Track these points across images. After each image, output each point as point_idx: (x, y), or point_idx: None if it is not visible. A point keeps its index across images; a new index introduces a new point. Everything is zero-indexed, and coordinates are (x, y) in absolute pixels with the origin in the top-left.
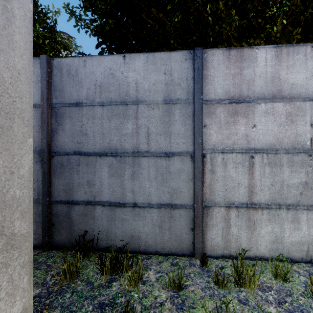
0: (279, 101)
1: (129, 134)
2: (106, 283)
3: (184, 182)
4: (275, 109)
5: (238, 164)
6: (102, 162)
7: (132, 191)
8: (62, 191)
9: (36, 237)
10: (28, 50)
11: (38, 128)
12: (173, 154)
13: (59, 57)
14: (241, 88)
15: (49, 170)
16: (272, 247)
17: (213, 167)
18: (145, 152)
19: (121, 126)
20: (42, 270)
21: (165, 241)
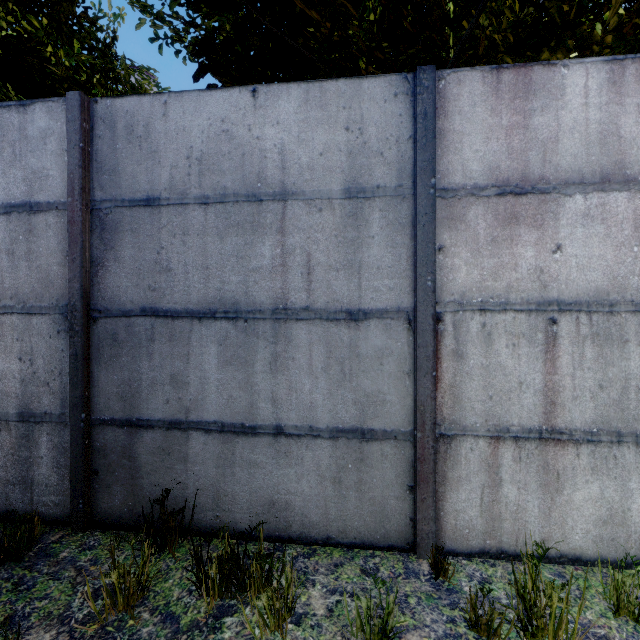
0: (617, 190)
1: (266, 269)
2: (210, 619)
3: (391, 379)
4: (607, 209)
5: (519, 337)
6: (204, 333)
7: (273, 400)
8: (116, 398)
9: (58, 500)
10: None
11: (63, 256)
12: (366, 315)
13: (109, 97)
14: (527, 159)
15: (87, 351)
16: (600, 533)
17: (460, 346)
18: (302, 311)
19: (247, 250)
20: (65, 582)
21: (347, 516)
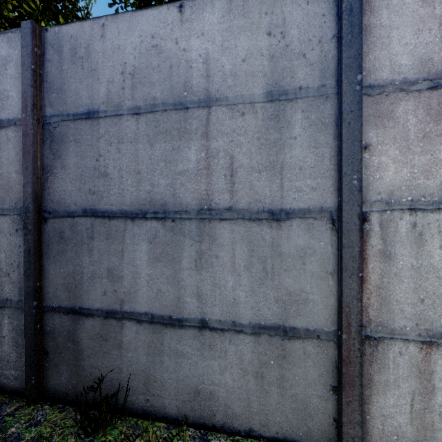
0: None
1: (192, 172)
2: None
3: (314, 279)
4: None
5: None
6: (136, 232)
7: (198, 295)
8: (62, 288)
9: (17, 374)
10: None
11: (20, 165)
12: (288, 215)
13: (56, 25)
14: None
15: (38, 247)
16: None
17: (387, 246)
18: (225, 211)
19: (174, 155)
20: None
21: (269, 410)
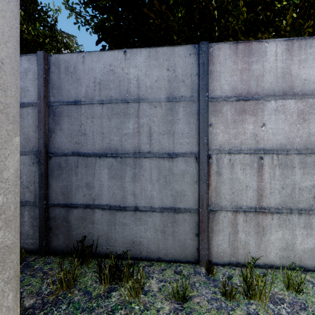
0: (290, 99)
1: (130, 134)
2: (105, 293)
3: (188, 185)
4: (285, 107)
5: (246, 165)
6: (102, 163)
7: (133, 194)
8: (60, 194)
9: (33, 242)
10: (14, 37)
11: (35, 127)
12: (176, 155)
13: (57, 54)
14: (250, 84)
15: (46, 172)
16: (282, 254)
17: (219, 169)
18: (147, 153)
19: (122, 125)
20: (38, 278)
21: (168, 247)
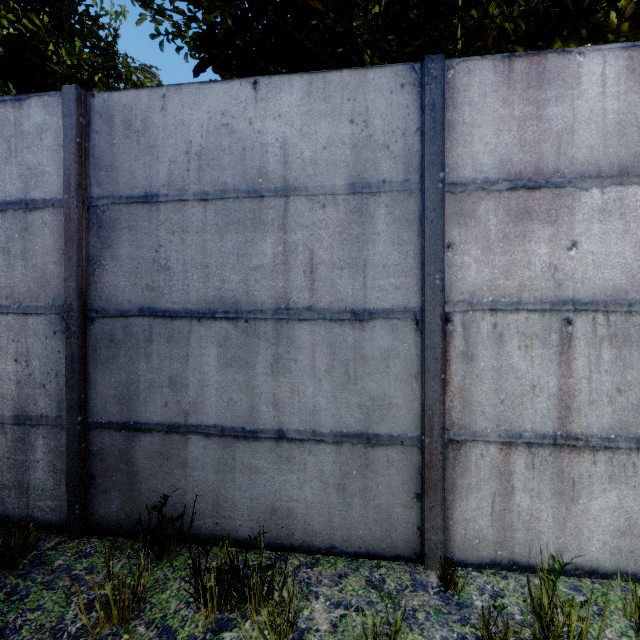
0: (636, 183)
1: (268, 268)
2: (208, 634)
3: (397, 382)
4: (626, 203)
5: (532, 338)
6: (204, 334)
7: (274, 403)
8: (113, 400)
9: (54, 505)
10: None
11: (59, 254)
12: (371, 315)
13: (106, 91)
14: (541, 151)
15: (83, 353)
16: (618, 545)
17: (470, 347)
18: (304, 311)
19: (248, 248)
20: (59, 592)
21: (351, 524)
